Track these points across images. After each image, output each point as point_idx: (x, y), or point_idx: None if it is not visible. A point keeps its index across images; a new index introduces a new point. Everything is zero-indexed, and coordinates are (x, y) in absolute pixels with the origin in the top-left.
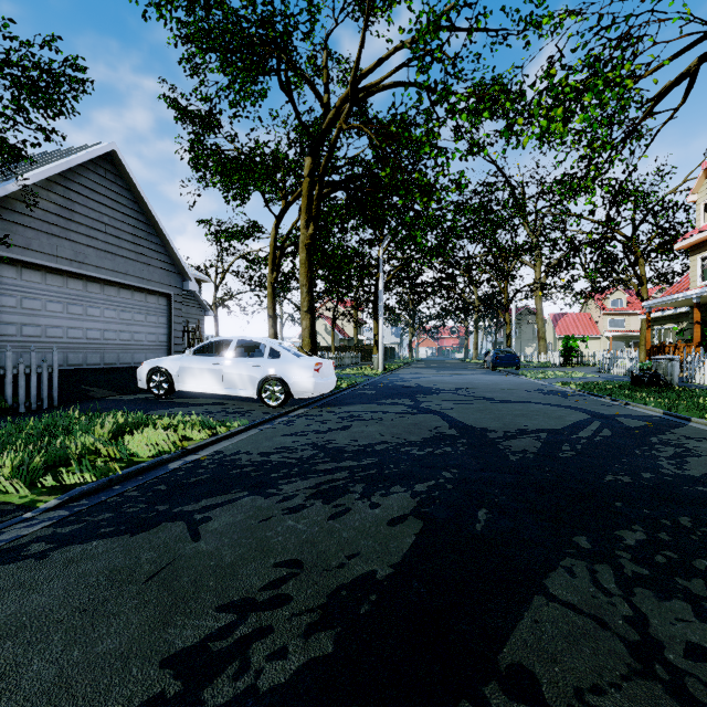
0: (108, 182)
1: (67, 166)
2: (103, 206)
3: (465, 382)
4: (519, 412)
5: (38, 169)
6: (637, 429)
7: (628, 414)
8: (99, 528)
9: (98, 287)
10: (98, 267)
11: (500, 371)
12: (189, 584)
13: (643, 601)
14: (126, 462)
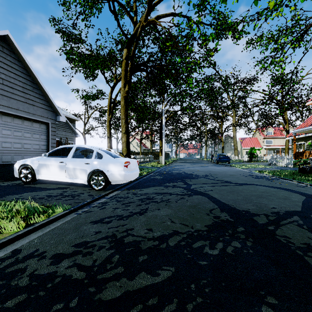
0: (5, 54)
1: None
2: (0, 68)
3: (208, 171)
4: (256, 193)
5: None
6: None
7: None
8: None
9: None
10: None
11: (221, 164)
12: None
13: None
14: None
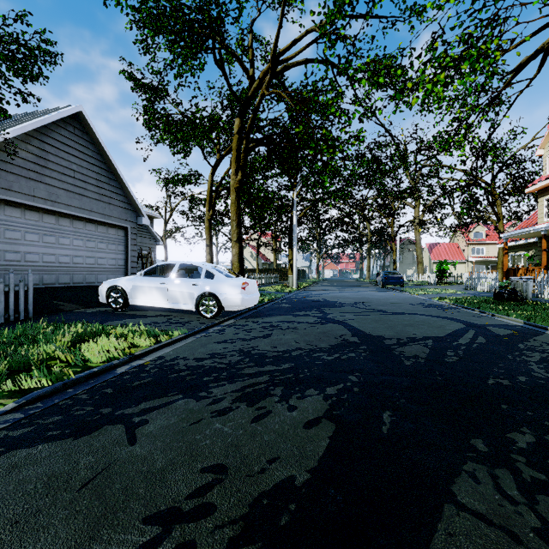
0: (76, 137)
1: (42, 123)
2: (72, 156)
3: (362, 297)
4: (408, 322)
5: (18, 125)
6: (506, 336)
7: (495, 324)
8: (47, 431)
9: (68, 221)
10: (68, 205)
11: (389, 288)
12: (120, 492)
13: (547, 510)
14: (81, 367)
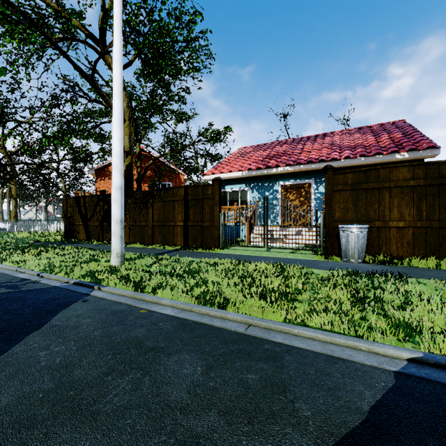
0: None
1: None
2: None
3: None
4: None
5: None
6: None
7: None
8: None
9: None
10: None
11: None
12: None
13: None
14: None
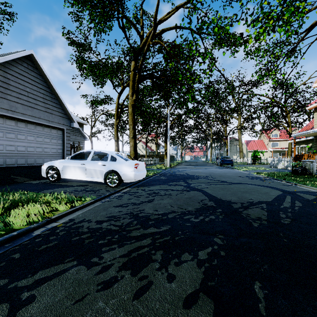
0: (29, 71)
1: (5, 60)
2: (26, 82)
3: (209, 172)
4: (243, 190)
5: None
6: (313, 201)
7: (301, 191)
8: None
9: (24, 124)
10: (24, 114)
11: (224, 167)
12: None
13: None
14: (6, 230)
